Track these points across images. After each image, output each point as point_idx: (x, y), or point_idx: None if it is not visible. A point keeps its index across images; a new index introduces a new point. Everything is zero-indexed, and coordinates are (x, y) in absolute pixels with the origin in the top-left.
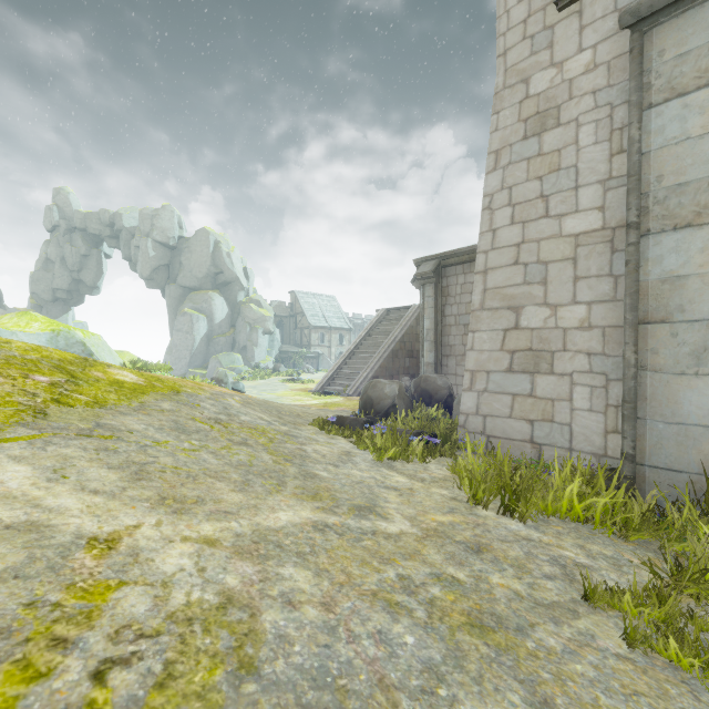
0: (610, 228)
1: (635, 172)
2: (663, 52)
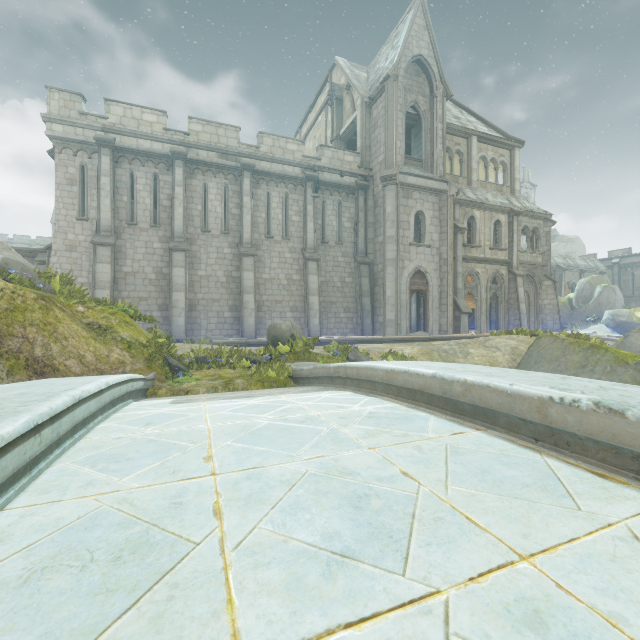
0: (90, 283)
1: (94, 276)
2: (100, 252)
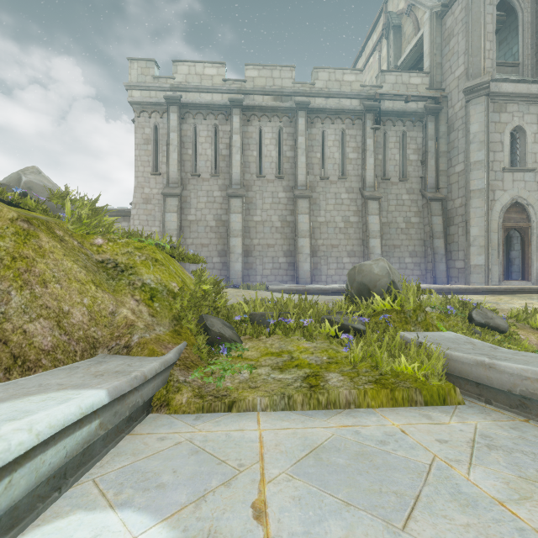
0: (161, 232)
1: (163, 224)
2: (168, 203)
